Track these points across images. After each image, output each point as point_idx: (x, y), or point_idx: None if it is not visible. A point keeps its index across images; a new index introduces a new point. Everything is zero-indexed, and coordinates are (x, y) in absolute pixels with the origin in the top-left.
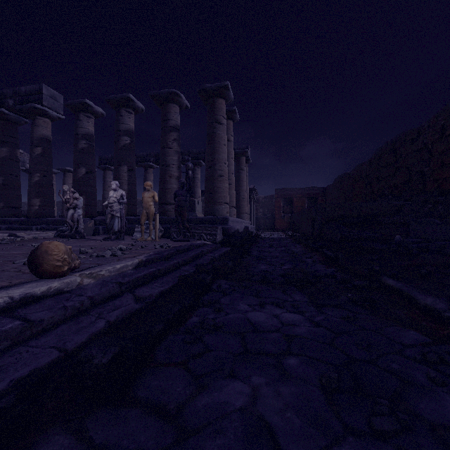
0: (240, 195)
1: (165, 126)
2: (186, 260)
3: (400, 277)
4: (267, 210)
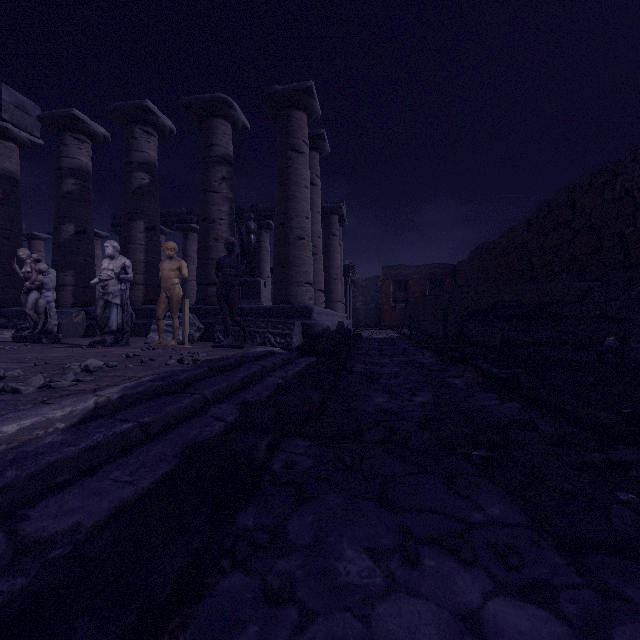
0: (331, 274)
1: (208, 155)
2: (225, 390)
3: None
4: (370, 298)
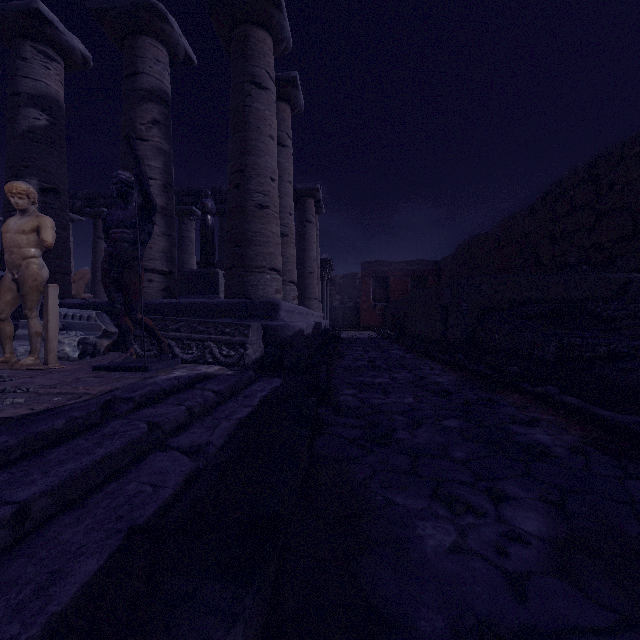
0: (306, 267)
1: (131, 87)
2: None
3: None
4: (347, 297)
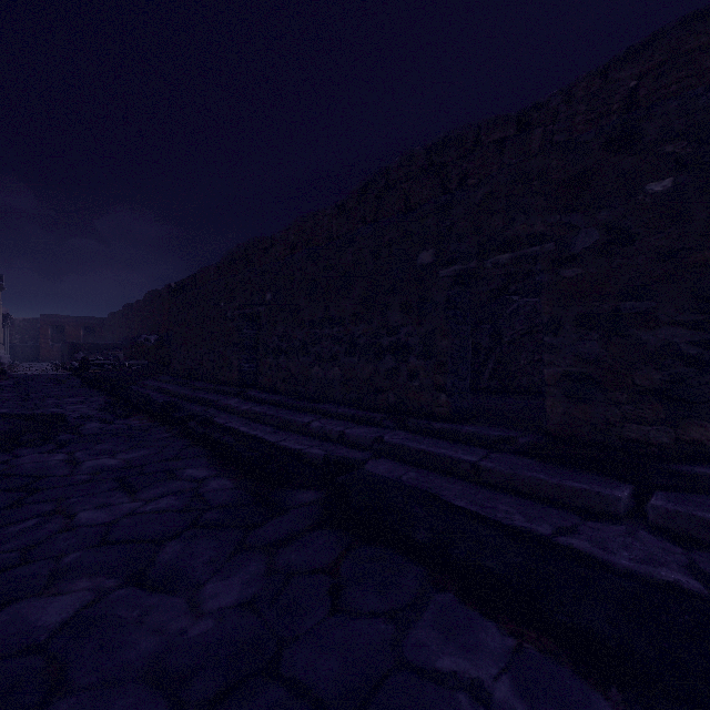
0: None
1: None
2: None
3: None
4: (29, 337)
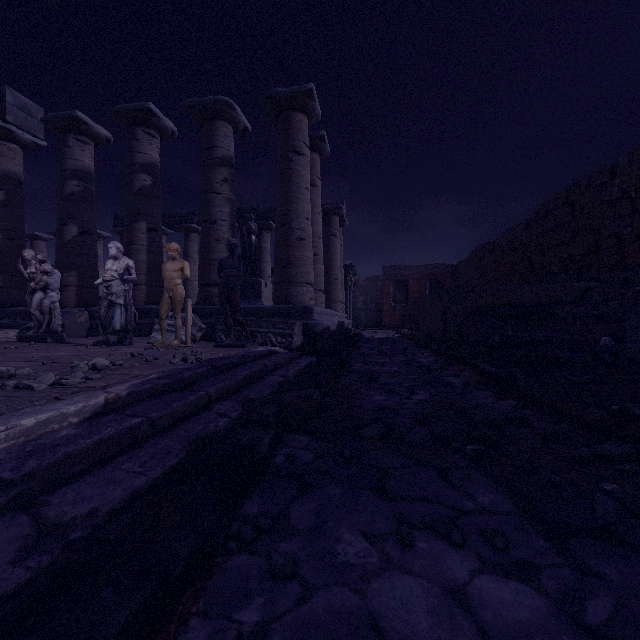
0: (331, 275)
1: (209, 157)
2: (229, 388)
3: None
4: (370, 298)
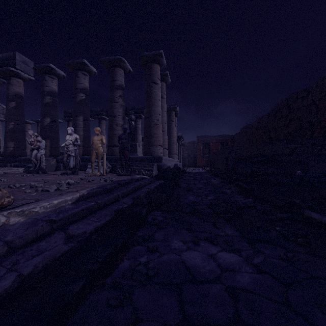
0: (171, 140)
1: (113, 85)
2: (126, 193)
3: (316, 209)
4: (191, 152)
